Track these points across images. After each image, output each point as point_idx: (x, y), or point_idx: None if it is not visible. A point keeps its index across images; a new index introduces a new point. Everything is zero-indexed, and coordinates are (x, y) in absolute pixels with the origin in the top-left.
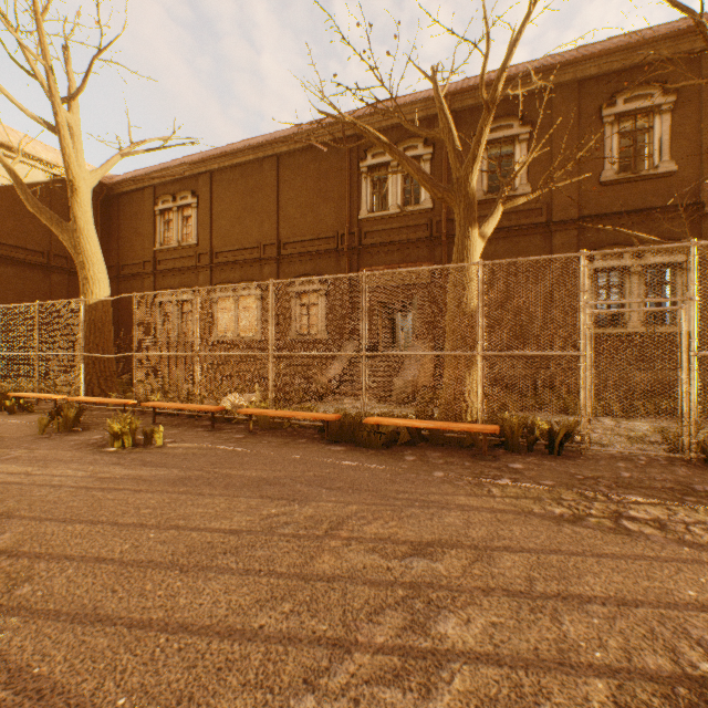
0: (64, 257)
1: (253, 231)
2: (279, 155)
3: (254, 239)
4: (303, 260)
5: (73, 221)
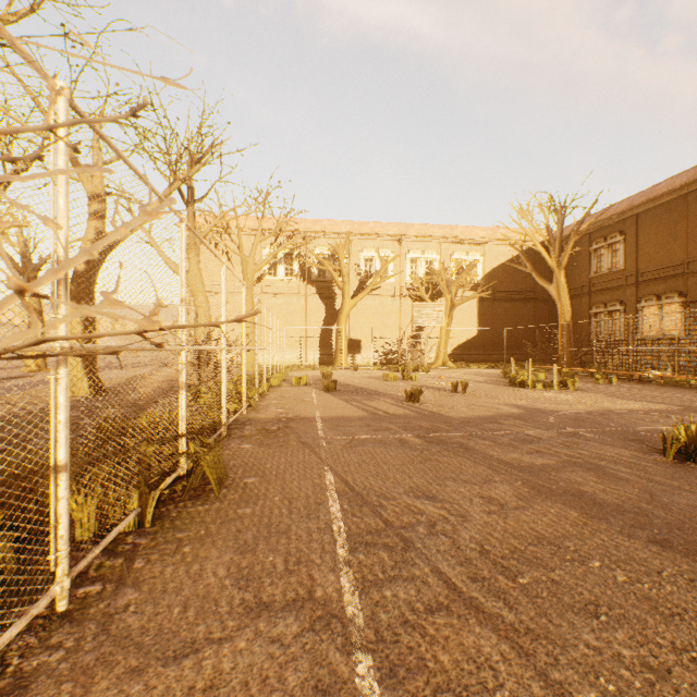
0: (531, 291)
1: (675, 252)
2: None
3: (677, 258)
4: None
5: (555, 283)
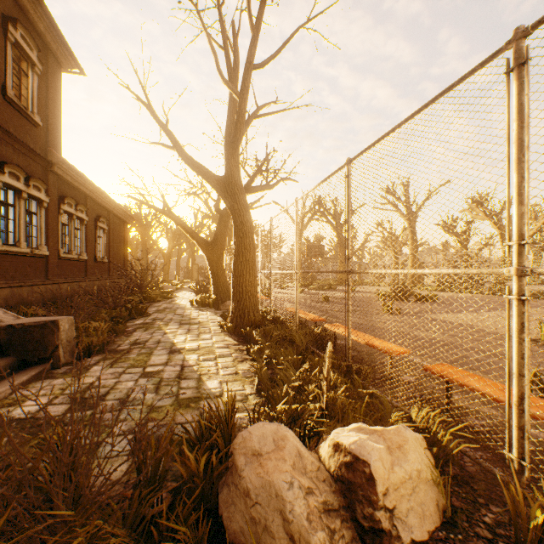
0: None
1: None
2: None
3: None
4: None
5: None
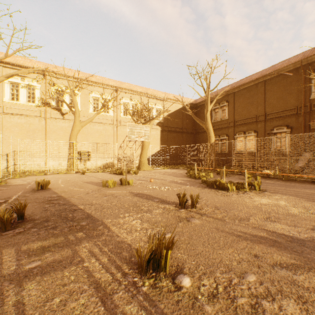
0: (185, 128)
1: (252, 111)
2: (265, 80)
3: (253, 114)
4: (277, 120)
5: (206, 121)
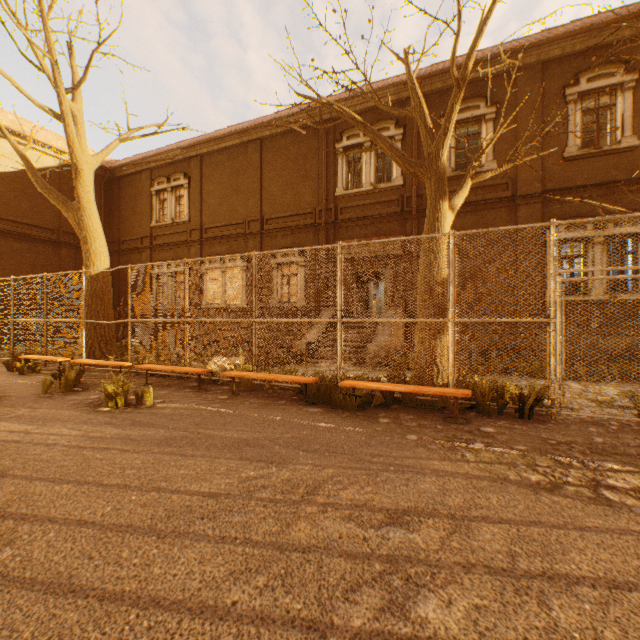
0: (72, 233)
1: (239, 209)
2: (262, 139)
3: (240, 216)
4: (284, 234)
5: (77, 201)
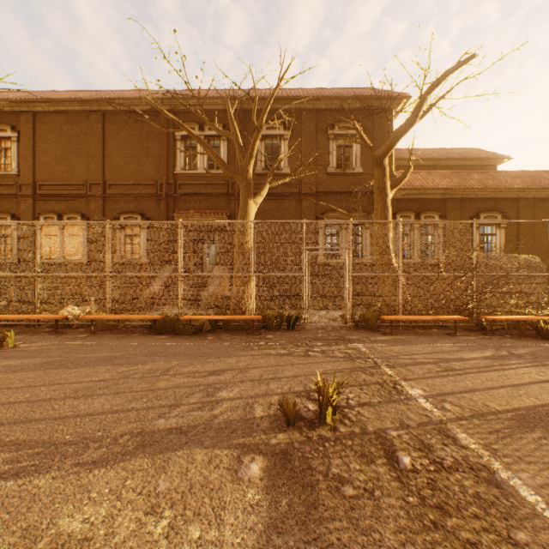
0: None
1: (80, 171)
2: (105, 111)
3: (81, 177)
4: (127, 200)
5: None
